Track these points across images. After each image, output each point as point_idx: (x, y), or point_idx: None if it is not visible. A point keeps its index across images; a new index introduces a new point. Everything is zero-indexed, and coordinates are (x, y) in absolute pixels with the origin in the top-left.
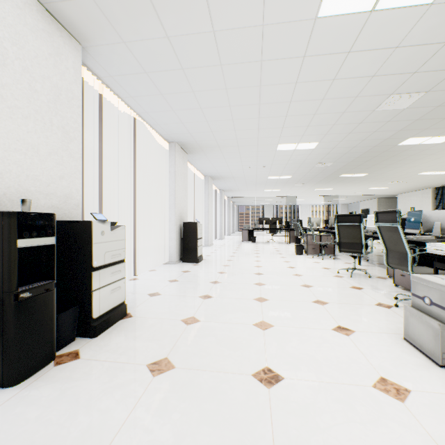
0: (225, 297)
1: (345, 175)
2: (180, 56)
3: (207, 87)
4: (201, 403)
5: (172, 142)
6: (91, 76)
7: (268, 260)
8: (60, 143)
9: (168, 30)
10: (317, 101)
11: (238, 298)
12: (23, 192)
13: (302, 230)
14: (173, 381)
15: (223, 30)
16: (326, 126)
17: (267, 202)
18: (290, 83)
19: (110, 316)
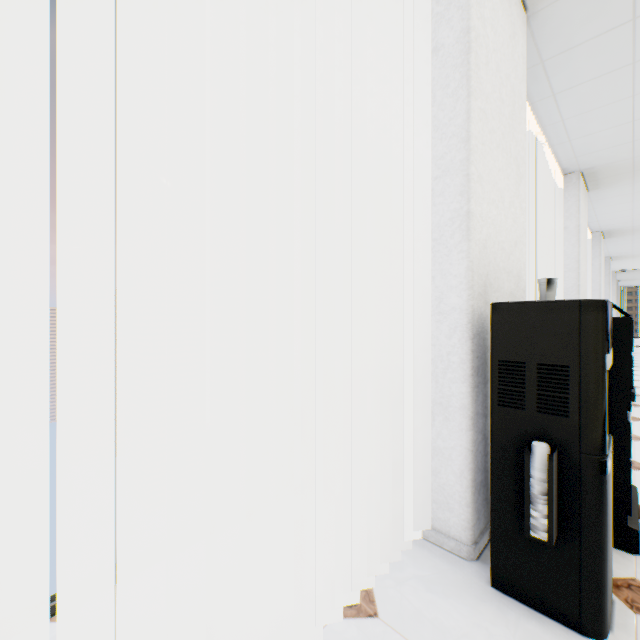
0: None
1: None
2: None
3: None
4: None
5: (572, 172)
6: None
7: None
8: (514, 186)
9: None
10: None
11: None
12: (495, 271)
13: None
14: None
15: None
16: None
17: None
18: None
19: (636, 509)
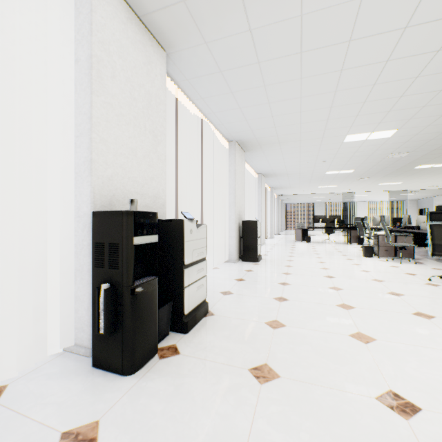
0: (302, 300)
1: (423, 166)
2: (259, 49)
3: (280, 80)
4: (328, 425)
5: (232, 141)
6: (169, 82)
7: (333, 262)
8: (151, 146)
9: (252, 23)
10: (408, 80)
11: (317, 303)
12: (126, 193)
13: (369, 229)
14: (284, 392)
15: (312, 12)
16: (412, 110)
17: (318, 199)
18: (379, 63)
19: (197, 312)
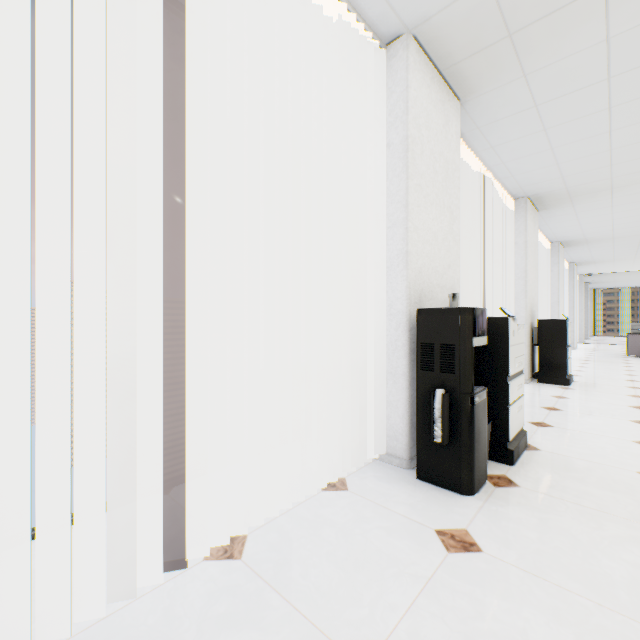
0: None
1: None
2: (614, 60)
3: None
4: None
5: (520, 197)
6: None
7: None
8: (448, 226)
9: (614, 29)
10: None
11: None
12: (429, 287)
13: None
14: None
15: None
16: None
17: None
18: None
19: (519, 442)
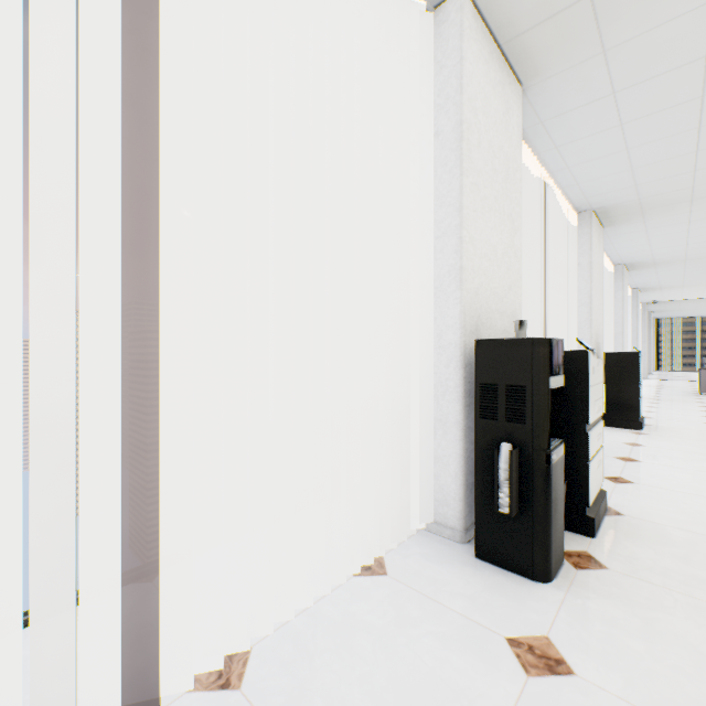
0: None
1: None
2: None
3: None
4: None
5: (585, 210)
6: None
7: None
8: (508, 239)
9: None
10: None
11: None
12: (487, 312)
13: None
14: None
15: None
16: None
17: None
18: None
19: (599, 506)
